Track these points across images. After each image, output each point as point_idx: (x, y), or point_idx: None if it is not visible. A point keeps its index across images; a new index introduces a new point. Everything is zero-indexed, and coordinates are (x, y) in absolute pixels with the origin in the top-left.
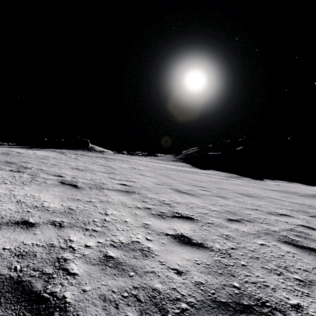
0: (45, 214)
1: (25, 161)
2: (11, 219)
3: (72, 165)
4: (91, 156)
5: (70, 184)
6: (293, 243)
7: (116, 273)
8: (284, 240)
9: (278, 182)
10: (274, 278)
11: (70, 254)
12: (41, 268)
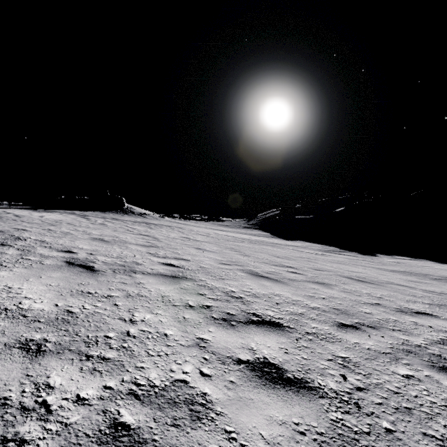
0: (17, 324)
1: (21, 228)
2: None
3: (95, 234)
4: (127, 220)
5: (82, 266)
6: None
7: None
8: (440, 364)
9: (398, 258)
10: None
11: (37, 424)
12: None
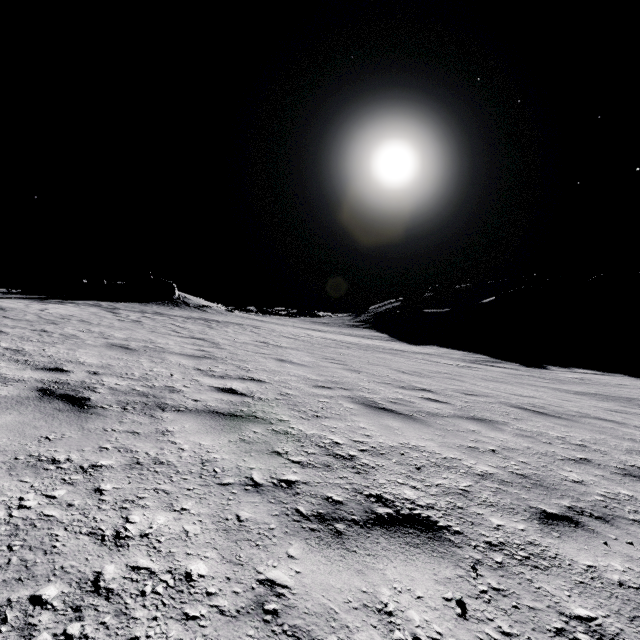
0: None
1: None
2: None
3: (116, 338)
4: (176, 316)
5: (66, 398)
6: None
7: None
8: None
9: (580, 373)
10: None
11: None
12: None
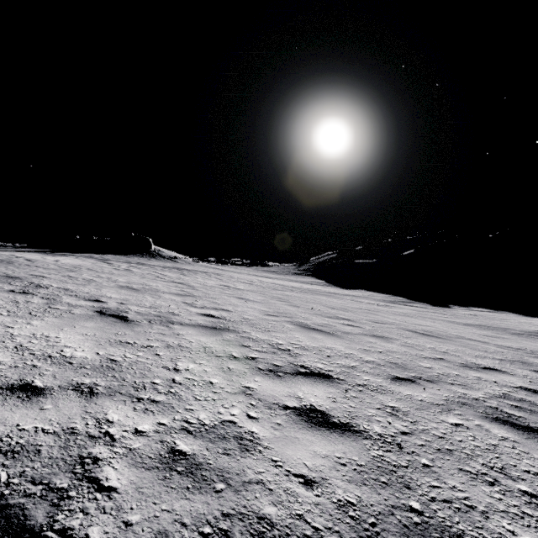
0: (65, 370)
1: (38, 275)
2: (1, 381)
3: (121, 282)
4: (155, 266)
5: (114, 316)
6: (511, 421)
7: (191, 485)
8: (495, 415)
9: (475, 310)
10: (484, 490)
11: (105, 447)
12: (47, 478)
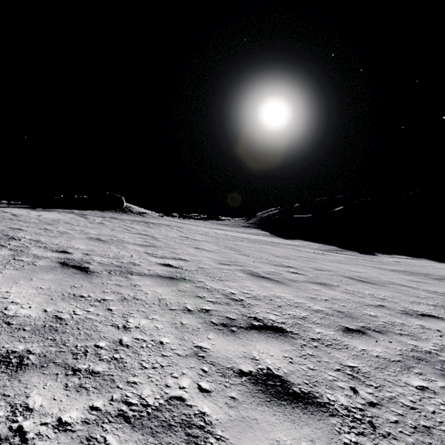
0: None
1: (16, 228)
2: None
3: (92, 234)
4: (125, 220)
5: (76, 267)
6: None
7: None
8: None
9: (398, 258)
10: None
11: None
12: None
